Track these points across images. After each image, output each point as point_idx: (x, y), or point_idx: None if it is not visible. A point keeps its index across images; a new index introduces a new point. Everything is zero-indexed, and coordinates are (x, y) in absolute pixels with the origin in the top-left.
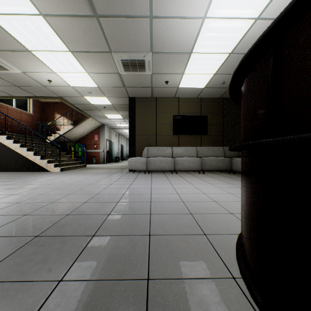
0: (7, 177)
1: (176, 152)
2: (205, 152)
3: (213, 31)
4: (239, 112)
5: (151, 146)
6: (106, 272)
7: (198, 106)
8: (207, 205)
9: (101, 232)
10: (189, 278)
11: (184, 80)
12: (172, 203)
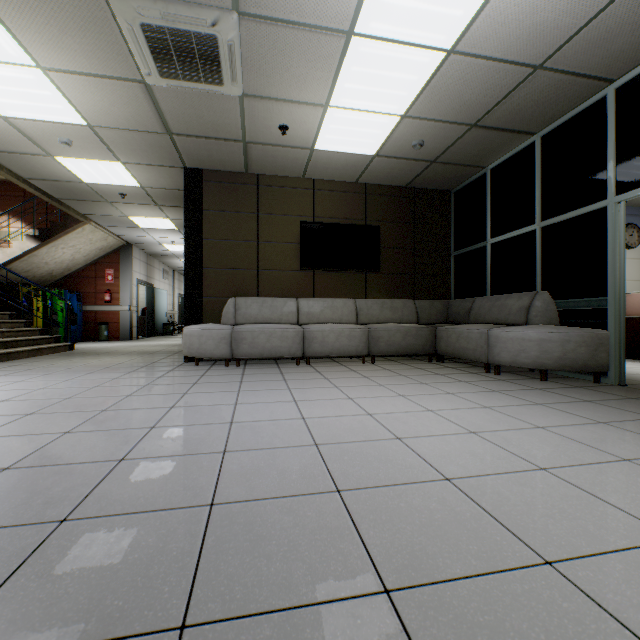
0: None
1: (308, 311)
2: (375, 312)
3: None
4: (448, 224)
5: (245, 297)
6: None
7: (359, 202)
8: (433, 509)
9: None
10: None
11: (328, 129)
12: (299, 509)
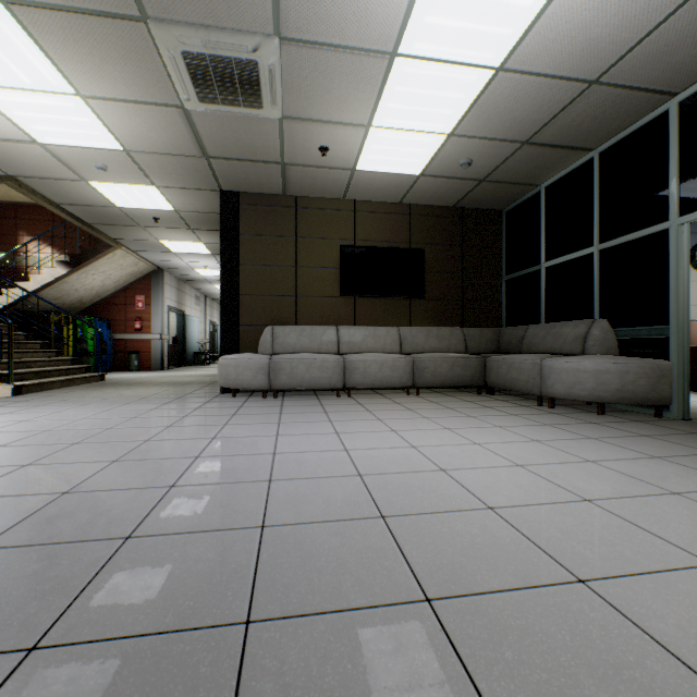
0: None
1: (349, 340)
2: (420, 340)
3: None
4: (499, 246)
5: (282, 326)
6: None
7: (403, 224)
8: (474, 534)
9: None
10: None
11: (370, 149)
12: (345, 532)
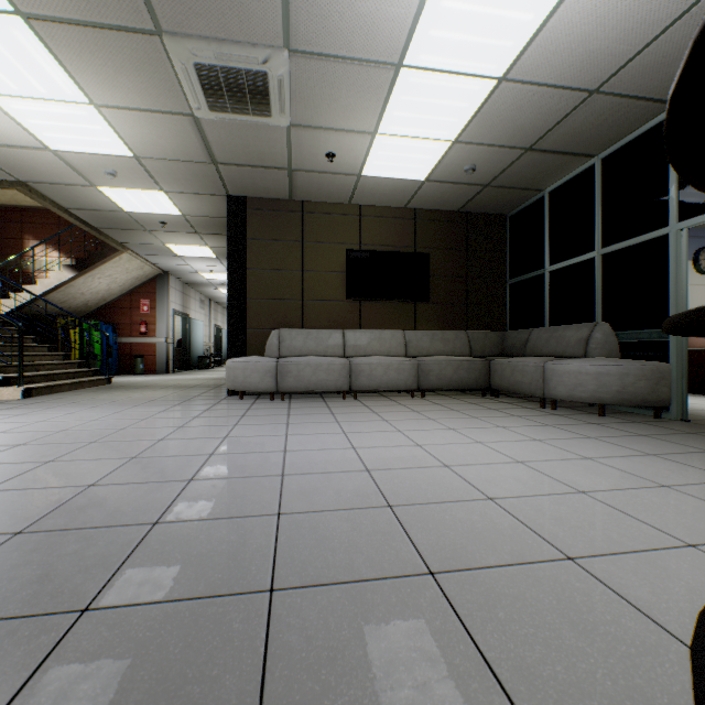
0: None
1: (355, 343)
2: (425, 344)
3: None
4: (504, 250)
5: (289, 329)
6: None
7: (408, 229)
8: (474, 521)
9: None
10: None
11: (376, 155)
12: (356, 519)
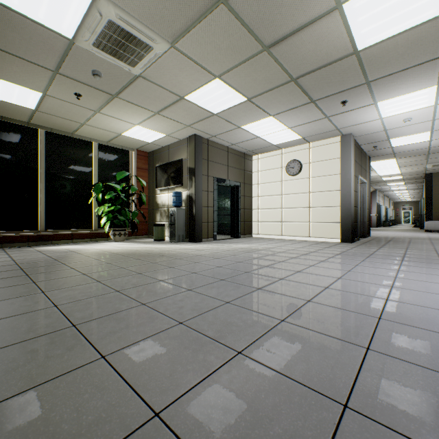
0: None
1: None
2: None
3: None
4: None
5: None
6: None
7: None
8: None
9: None
10: None
11: None
12: None
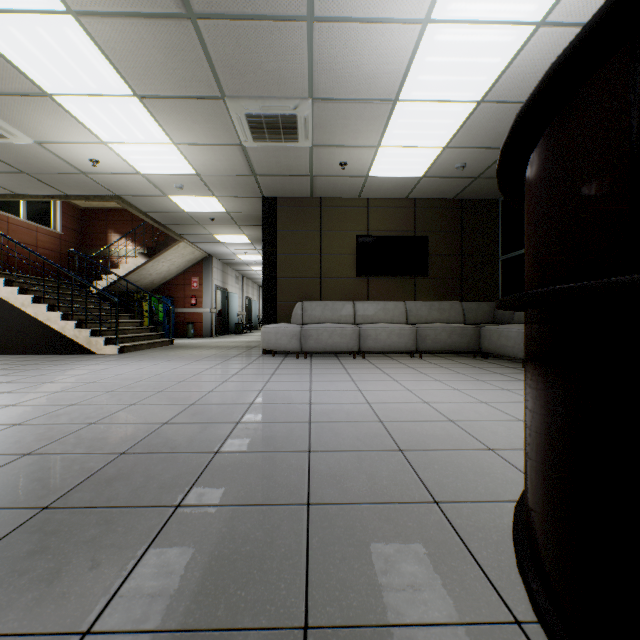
0: (2, 367)
1: (363, 313)
2: (423, 313)
3: (445, 52)
4: (496, 230)
5: (310, 301)
6: (203, 607)
7: (409, 216)
8: (435, 430)
9: (197, 496)
10: (408, 623)
11: (380, 161)
12: (358, 426)
